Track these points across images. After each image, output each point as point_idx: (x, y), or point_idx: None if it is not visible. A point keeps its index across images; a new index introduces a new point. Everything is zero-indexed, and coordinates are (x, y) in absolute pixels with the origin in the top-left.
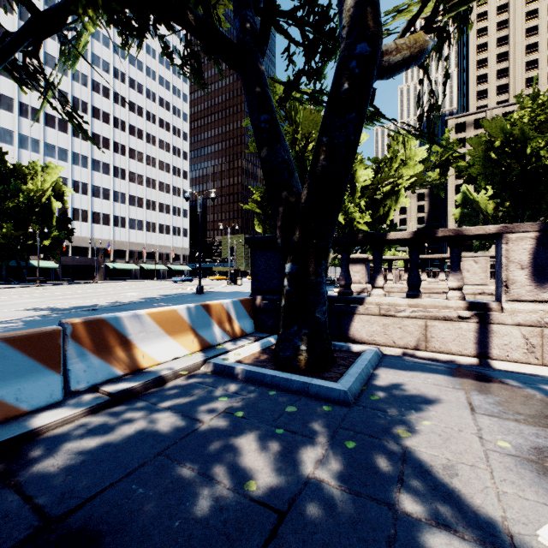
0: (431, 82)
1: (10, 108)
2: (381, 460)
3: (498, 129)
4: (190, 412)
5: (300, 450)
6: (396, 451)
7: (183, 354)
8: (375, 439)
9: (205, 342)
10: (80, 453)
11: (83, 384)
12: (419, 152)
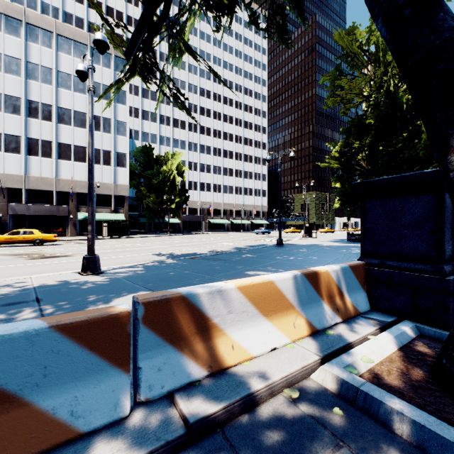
0: None
1: (155, 120)
2: None
3: None
4: None
5: None
6: None
7: (282, 344)
8: None
9: (308, 326)
10: None
11: (156, 390)
12: None
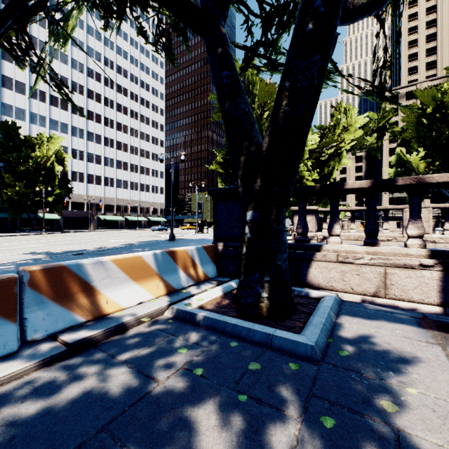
0: (385, 38)
1: (23, 91)
2: None
3: (430, 98)
4: (146, 367)
5: (268, 430)
6: (386, 436)
7: (148, 299)
8: (356, 414)
9: (169, 287)
10: (13, 424)
11: (41, 333)
12: (358, 120)
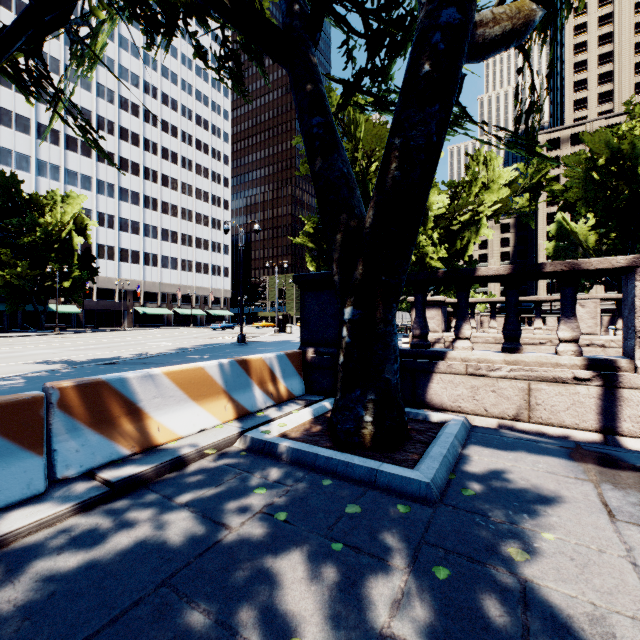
0: (532, 73)
1: (27, 129)
2: (490, 603)
3: (603, 144)
4: (214, 511)
5: (368, 582)
6: (510, 587)
7: (212, 425)
8: (477, 564)
9: (241, 409)
10: (51, 579)
11: (74, 469)
12: (504, 174)
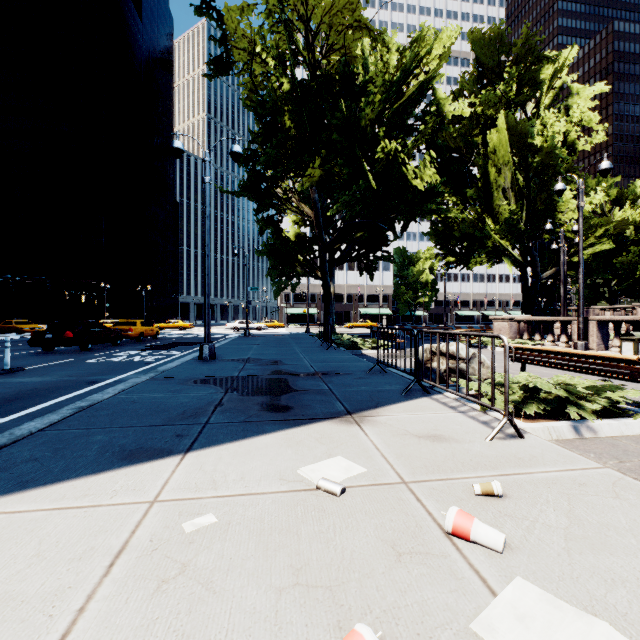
0: None
1: None
2: None
3: None
4: None
5: None
6: None
7: None
8: None
9: None
10: None
11: None
12: None
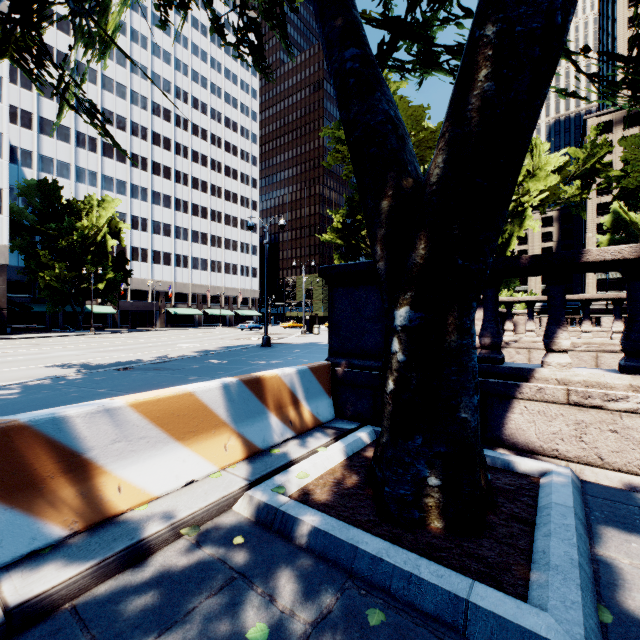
0: None
1: (67, 138)
2: None
3: None
4: None
5: None
6: None
7: (205, 474)
8: None
9: (247, 446)
10: None
11: None
12: (551, 160)
